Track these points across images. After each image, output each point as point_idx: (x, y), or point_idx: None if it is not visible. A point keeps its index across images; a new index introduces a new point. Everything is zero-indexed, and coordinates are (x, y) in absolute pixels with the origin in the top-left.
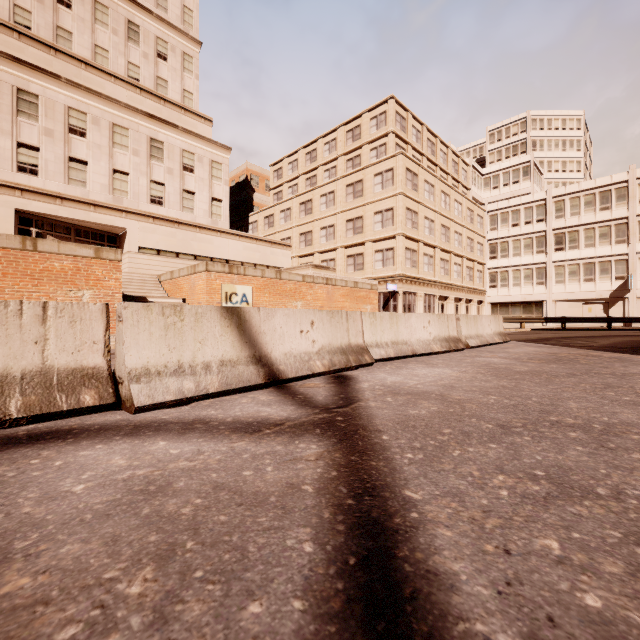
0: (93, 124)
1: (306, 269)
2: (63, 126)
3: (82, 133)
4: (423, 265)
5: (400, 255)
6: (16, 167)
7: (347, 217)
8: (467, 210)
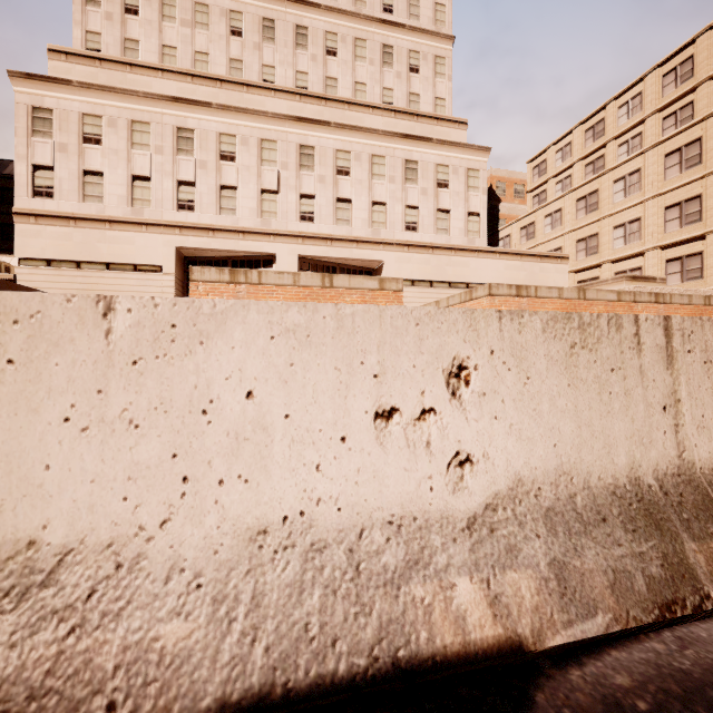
0: (355, 161)
1: (615, 283)
2: (332, 170)
3: (346, 172)
4: None
5: None
6: (299, 217)
7: (666, 202)
8: None
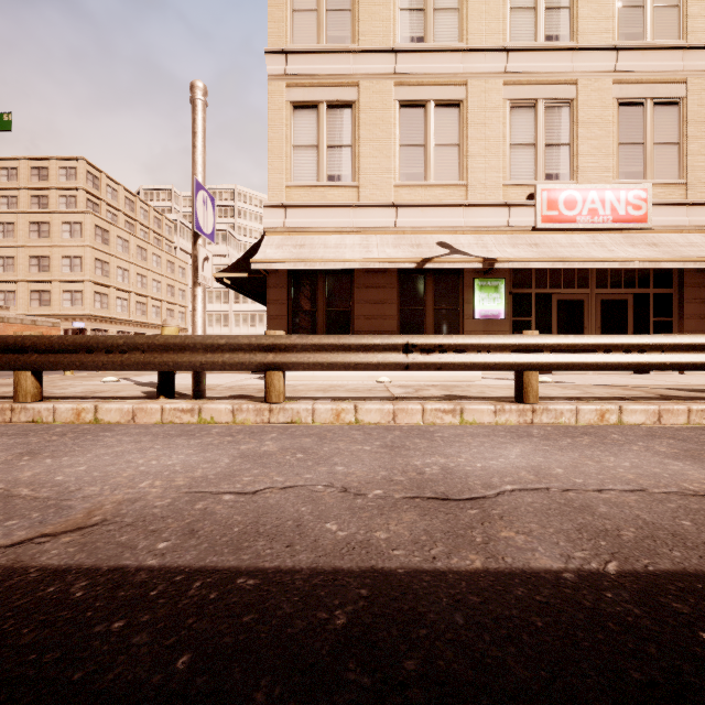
0: None
1: None
2: None
3: None
4: (116, 307)
5: (89, 298)
6: None
7: (31, 253)
8: (168, 262)
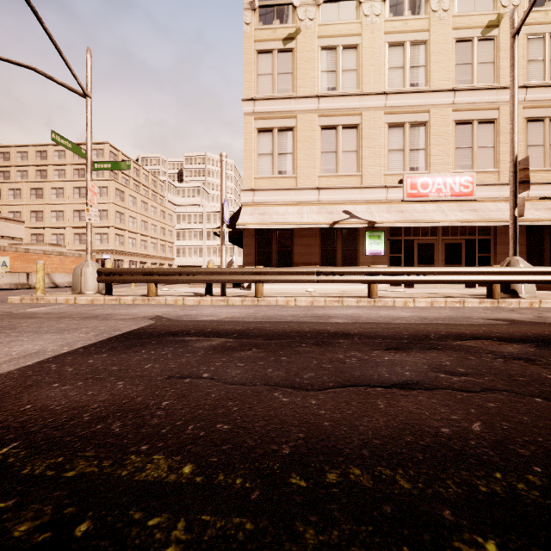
0: None
1: (45, 245)
2: None
3: None
4: (129, 244)
5: (112, 238)
6: None
7: (74, 208)
8: (161, 211)
